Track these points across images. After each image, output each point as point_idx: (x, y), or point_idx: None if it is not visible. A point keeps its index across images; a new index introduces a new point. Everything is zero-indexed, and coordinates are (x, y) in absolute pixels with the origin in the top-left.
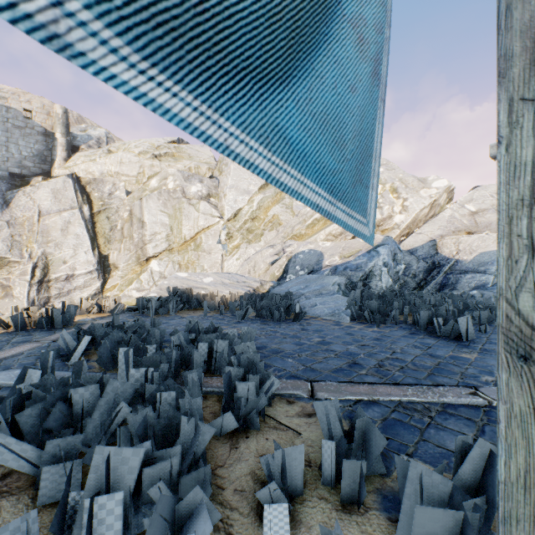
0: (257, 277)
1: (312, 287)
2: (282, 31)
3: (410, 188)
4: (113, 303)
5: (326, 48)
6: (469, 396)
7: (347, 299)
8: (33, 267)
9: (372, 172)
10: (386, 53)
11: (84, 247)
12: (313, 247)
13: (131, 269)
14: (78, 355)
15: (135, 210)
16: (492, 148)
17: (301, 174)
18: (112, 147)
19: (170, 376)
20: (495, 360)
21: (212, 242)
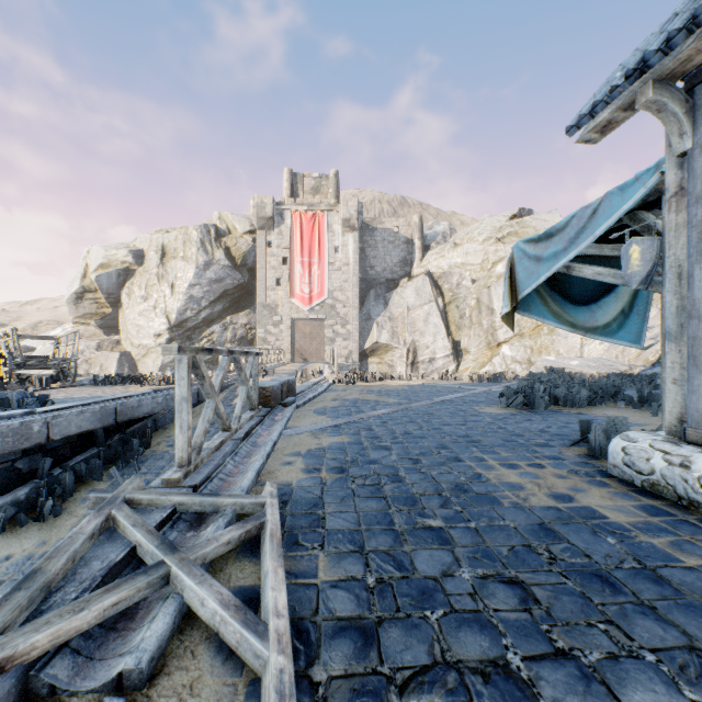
0: (626, 362)
1: None
2: (618, 326)
3: None
4: (511, 374)
5: (628, 320)
6: None
7: None
8: (407, 351)
9: (642, 337)
10: (648, 311)
11: (440, 334)
12: None
13: (481, 353)
14: None
15: (483, 298)
16: None
17: (622, 342)
18: (456, 239)
19: None
20: None
21: None
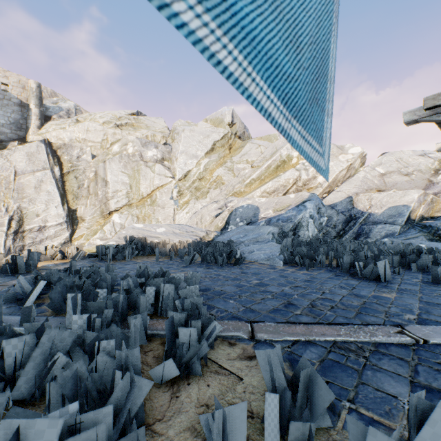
0: (204, 227)
1: (250, 235)
2: None
3: (331, 154)
4: (75, 250)
5: None
6: (397, 335)
7: (280, 246)
8: (10, 219)
9: (327, 95)
10: None
11: (54, 202)
12: (250, 203)
13: (96, 221)
14: (33, 299)
15: (100, 171)
16: (406, 115)
17: (248, 62)
18: (80, 117)
19: (116, 321)
20: (412, 299)
21: (166, 198)
